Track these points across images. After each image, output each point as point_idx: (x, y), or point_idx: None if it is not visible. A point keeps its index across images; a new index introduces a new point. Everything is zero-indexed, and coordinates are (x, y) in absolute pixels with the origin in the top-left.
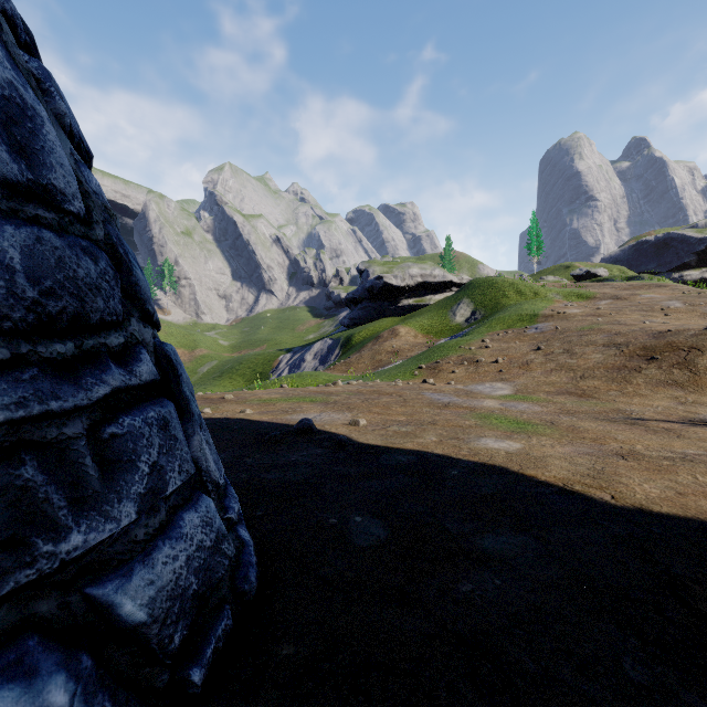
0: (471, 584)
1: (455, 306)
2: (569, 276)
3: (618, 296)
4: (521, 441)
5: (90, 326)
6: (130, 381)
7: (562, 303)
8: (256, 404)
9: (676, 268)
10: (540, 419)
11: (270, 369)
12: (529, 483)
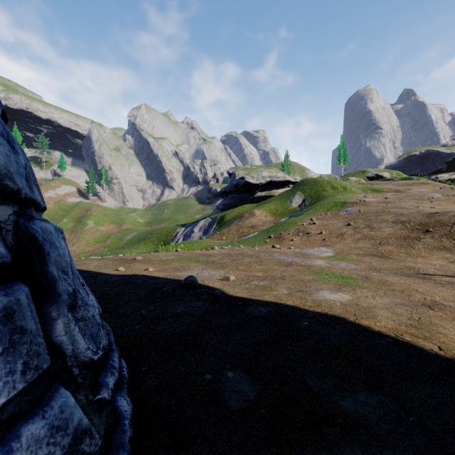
0: None
1: (292, 196)
2: (365, 177)
3: (398, 190)
4: (349, 293)
5: None
6: None
7: (362, 194)
8: (157, 264)
9: (433, 173)
10: (357, 274)
11: (170, 238)
12: (367, 333)
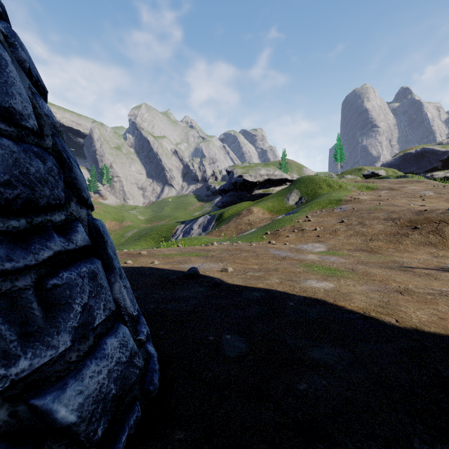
0: (305, 384)
1: (289, 194)
2: (361, 175)
3: (392, 188)
4: (334, 282)
5: (39, 207)
6: (68, 246)
7: (357, 192)
8: (161, 258)
9: (429, 170)
10: (345, 267)
11: (170, 234)
12: (341, 311)
